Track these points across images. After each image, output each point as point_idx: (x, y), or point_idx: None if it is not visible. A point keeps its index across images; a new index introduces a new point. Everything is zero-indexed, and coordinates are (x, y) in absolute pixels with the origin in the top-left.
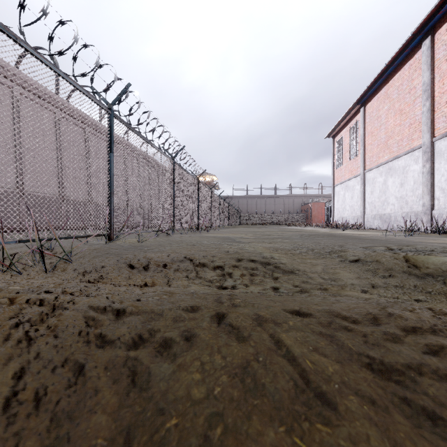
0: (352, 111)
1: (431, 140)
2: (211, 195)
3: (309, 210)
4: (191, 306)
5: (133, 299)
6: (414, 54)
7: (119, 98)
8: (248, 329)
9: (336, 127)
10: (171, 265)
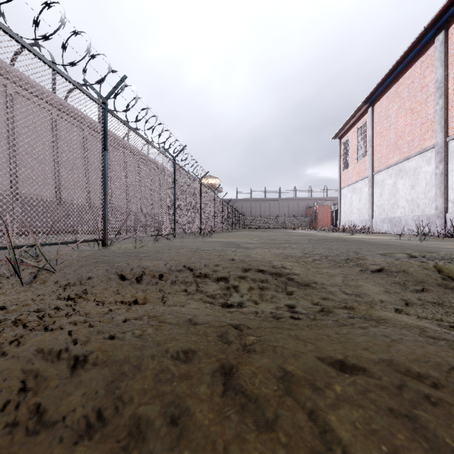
0: (360, 111)
1: (444, 140)
2: (214, 198)
3: (314, 213)
4: (183, 351)
5: (105, 336)
6: (426, 50)
7: (113, 92)
8: (272, 403)
9: (343, 128)
10: (168, 275)
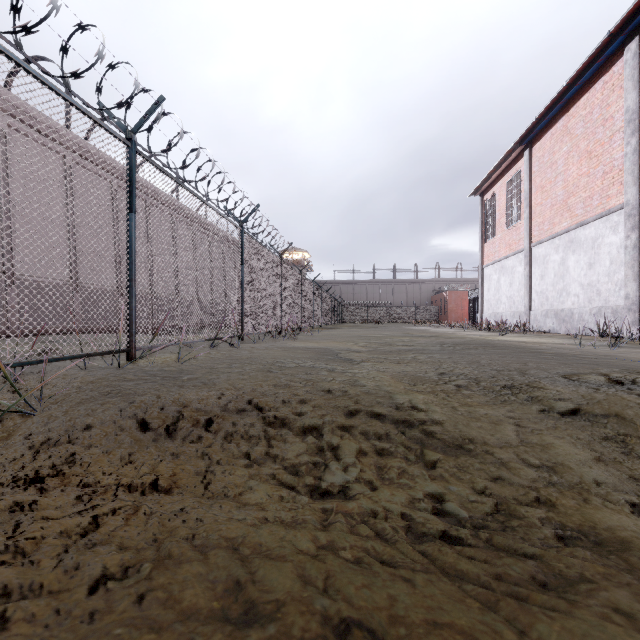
0: (511, 155)
1: (639, 197)
2: (301, 281)
3: (443, 302)
4: None
5: None
6: (611, 65)
7: (144, 122)
8: None
9: (487, 180)
10: (221, 421)
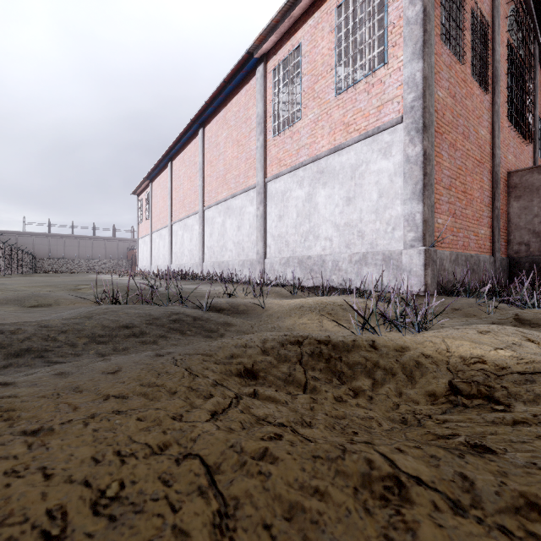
0: (145, 183)
1: (171, 223)
2: None
3: (134, 257)
4: None
5: None
6: (167, 166)
7: None
8: None
9: (138, 189)
10: None
